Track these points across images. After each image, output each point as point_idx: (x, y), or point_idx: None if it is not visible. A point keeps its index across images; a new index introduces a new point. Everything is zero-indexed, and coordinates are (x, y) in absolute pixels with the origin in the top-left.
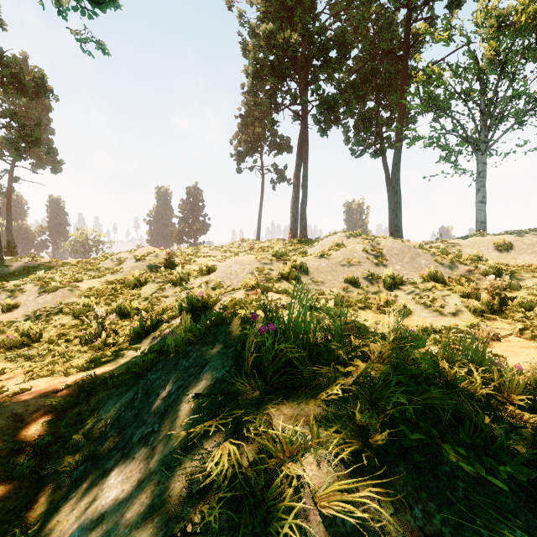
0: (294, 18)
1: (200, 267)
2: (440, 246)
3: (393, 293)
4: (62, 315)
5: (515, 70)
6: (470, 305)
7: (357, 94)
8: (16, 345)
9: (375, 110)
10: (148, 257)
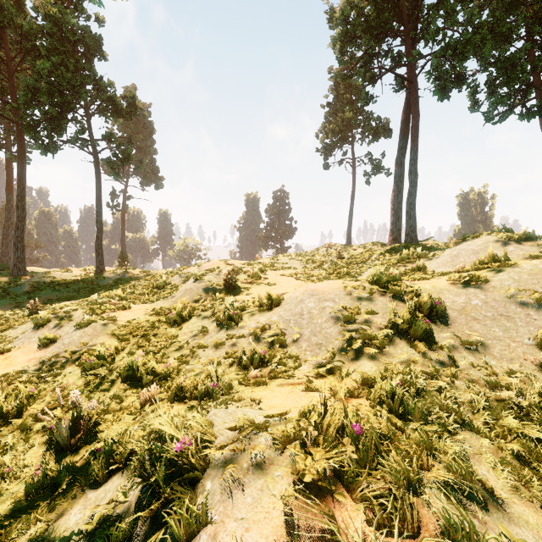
0: None
1: (258, 297)
2: None
3: None
4: (75, 367)
5: None
6: None
7: (495, 32)
8: None
9: (527, 49)
10: (208, 275)
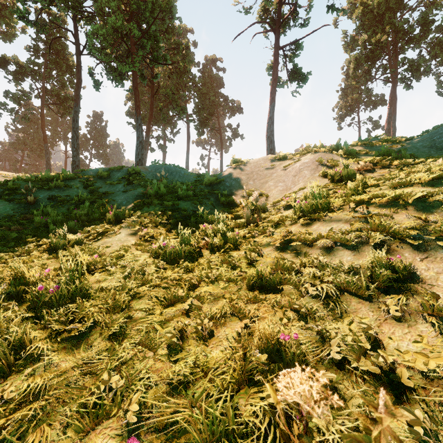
0: (383, 23)
1: None
2: None
3: None
4: None
5: None
6: None
7: None
8: None
9: None
10: None
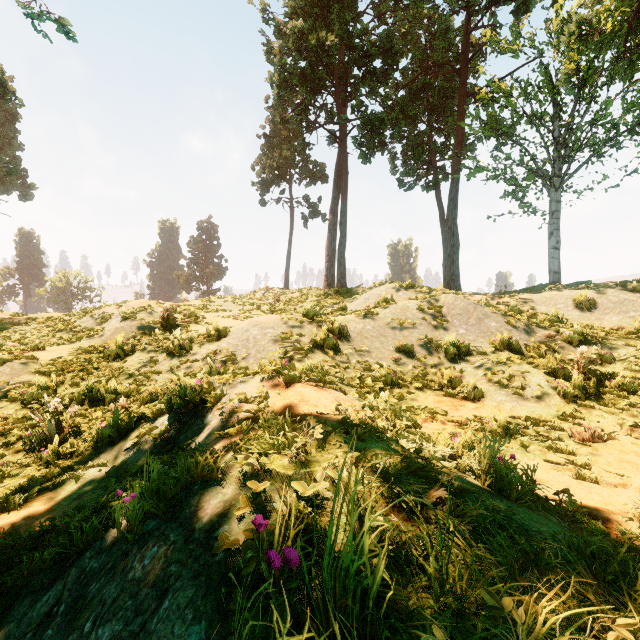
0: (330, 15)
1: (207, 330)
2: (509, 302)
3: (458, 366)
4: (6, 403)
5: (595, 91)
6: (559, 387)
7: (406, 114)
8: None
9: (427, 134)
10: (140, 314)
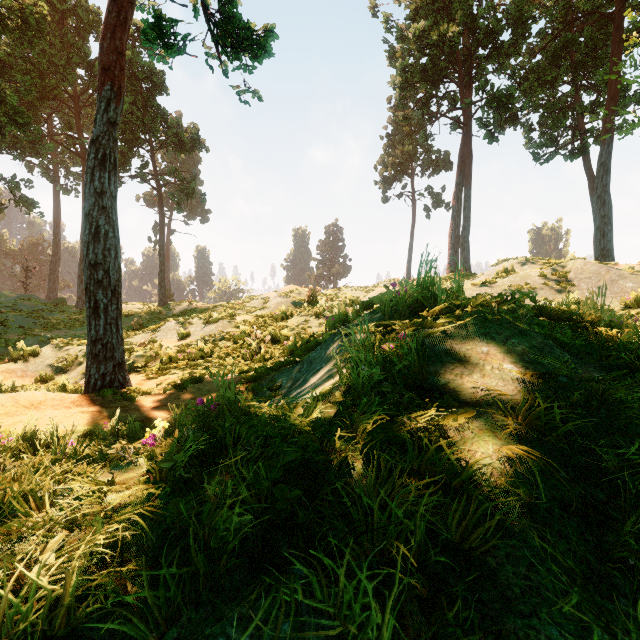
0: (451, 6)
1: (343, 299)
2: None
3: None
4: (224, 341)
5: None
6: None
7: (542, 80)
8: (196, 359)
9: (571, 95)
10: (292, 294)
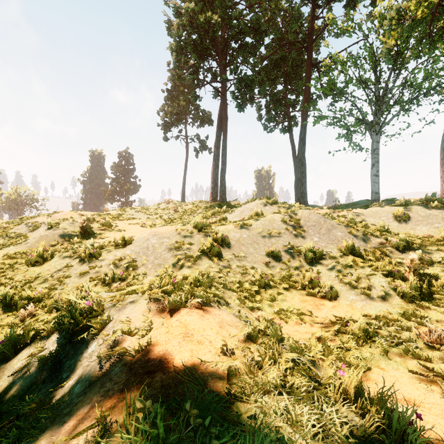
0: (214, 1)
1: (114, 239)
2: (346, 215)
3: (315, 268)
4: None
5: (404, 64)
6: (398, 289)
7: (268, 77)
8: None
9: (284, 92)
10: (63, 224)
